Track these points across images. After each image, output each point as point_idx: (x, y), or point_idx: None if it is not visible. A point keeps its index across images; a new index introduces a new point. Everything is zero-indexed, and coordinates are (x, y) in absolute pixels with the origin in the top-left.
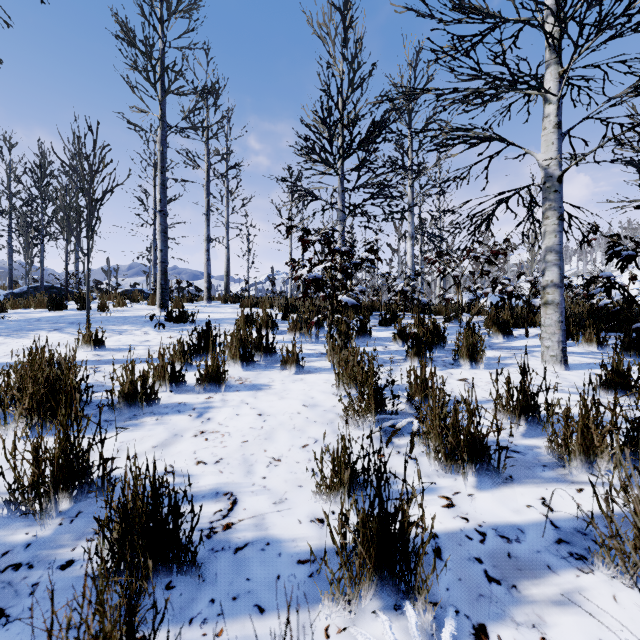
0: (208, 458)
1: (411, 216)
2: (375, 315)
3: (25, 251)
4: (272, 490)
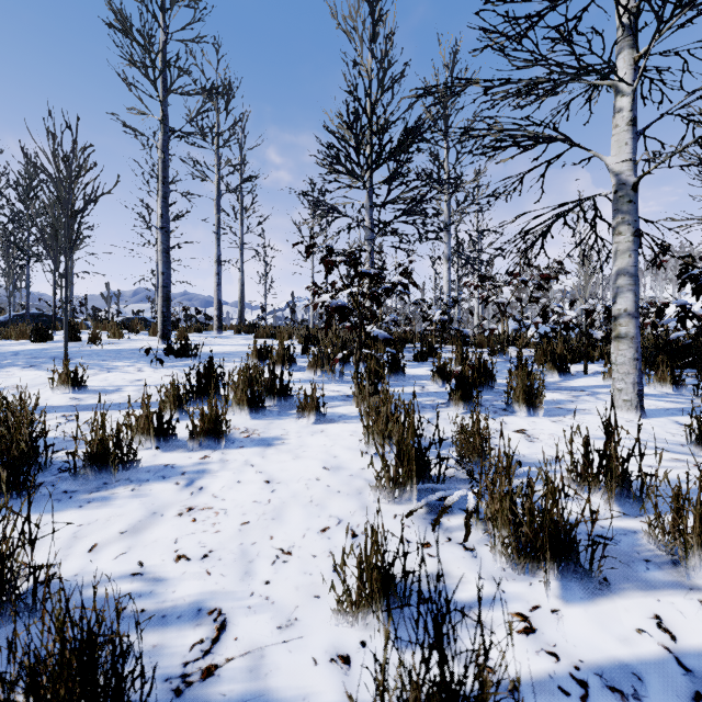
0: (193, 550)
1: (447, 236)
2: (408, 347)
3: (6, 273)
4: (277, 604)
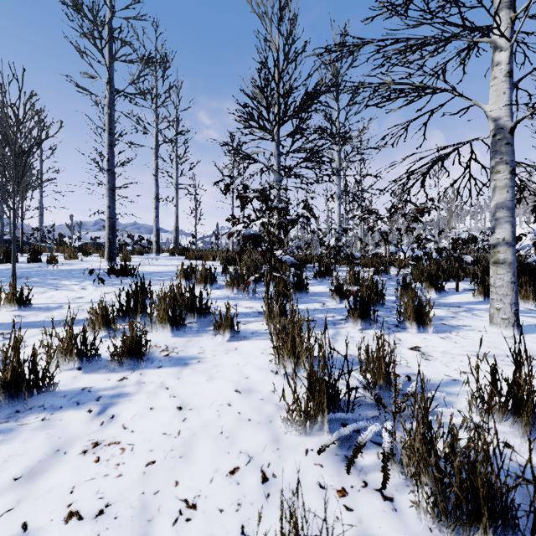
0: (88, 504)
1: (338, 179)
2: (308, 267)
3: None
4: None
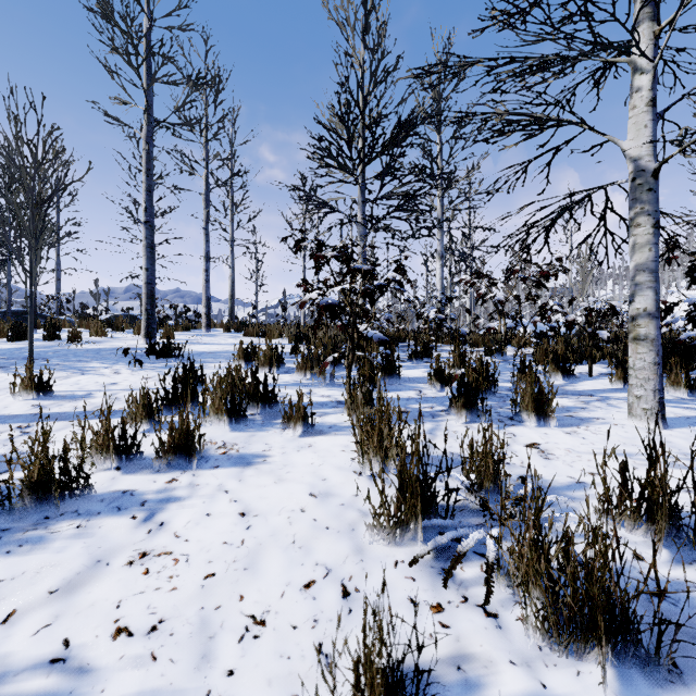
0: (138, 620)
1: (440, 233)
2: (401, 346)
3: None
4: None
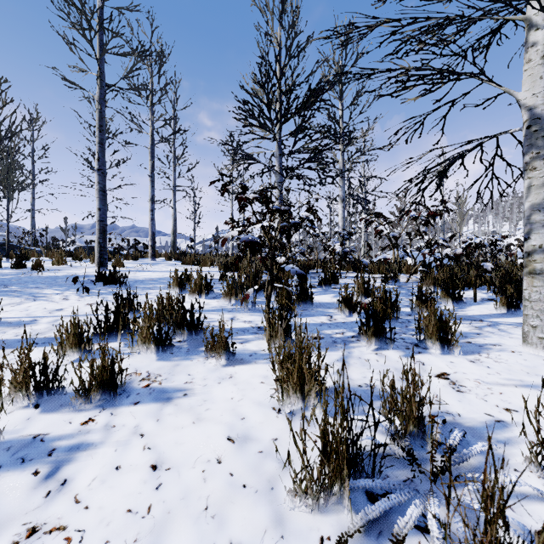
0: None
1: (342, 181)
2: (311, 273)
3: None
4: None
